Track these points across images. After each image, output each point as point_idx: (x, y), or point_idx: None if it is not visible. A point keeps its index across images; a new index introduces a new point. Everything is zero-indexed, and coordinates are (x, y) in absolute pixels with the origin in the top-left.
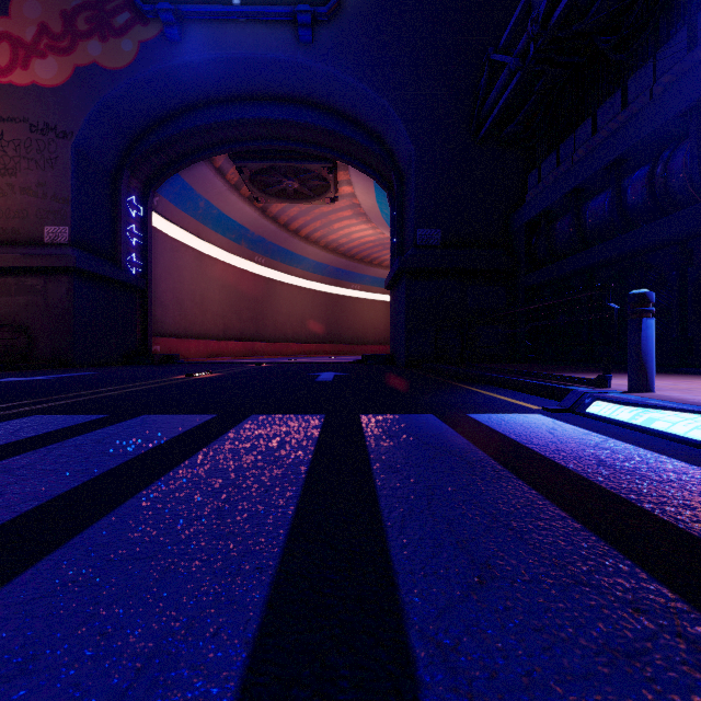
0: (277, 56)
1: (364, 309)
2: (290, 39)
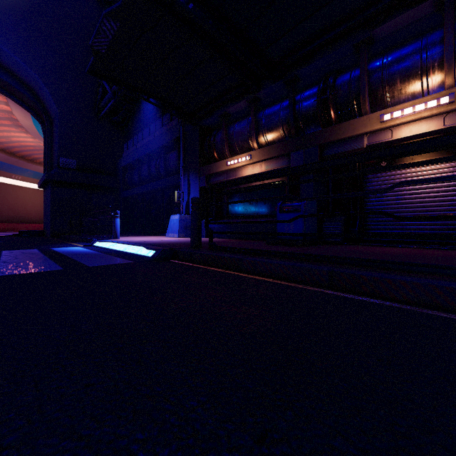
0: None
1: (25, 195)
2: None
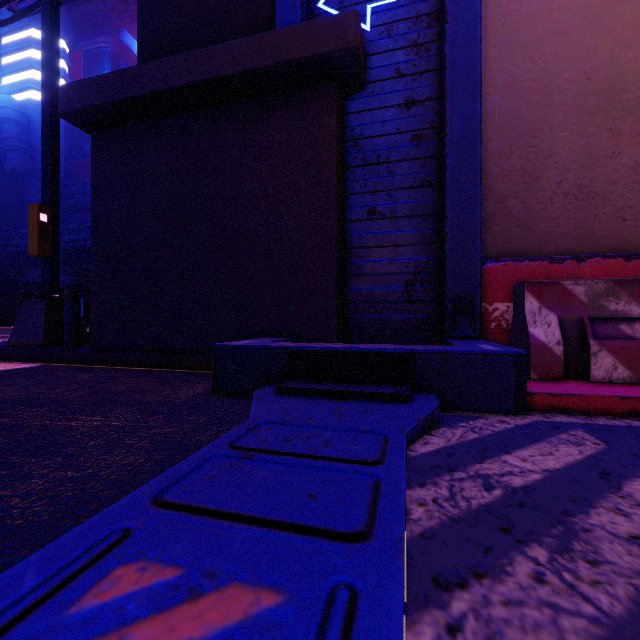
0: None
1: None
2: None
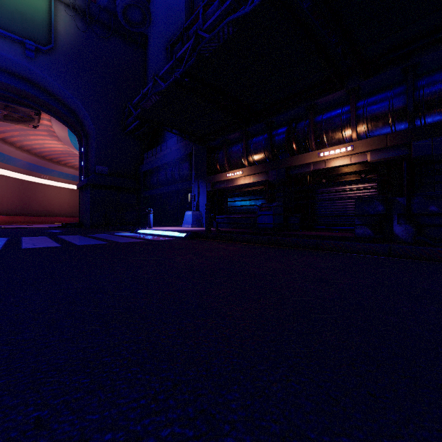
0: (8, 56)
1: (52, 192)
2: (19, 51)
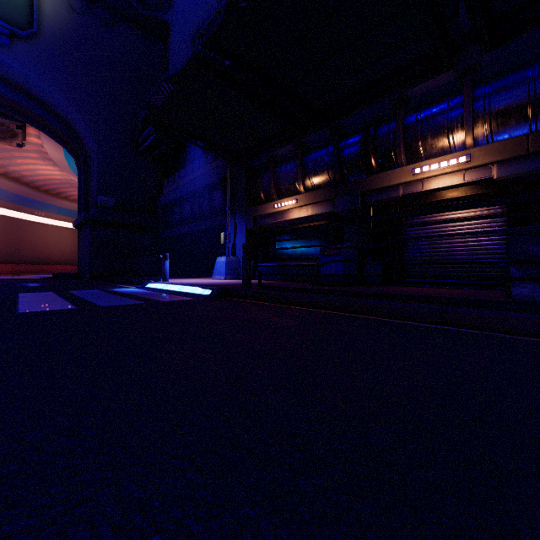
0: None
1: (49, 233)
2: None
